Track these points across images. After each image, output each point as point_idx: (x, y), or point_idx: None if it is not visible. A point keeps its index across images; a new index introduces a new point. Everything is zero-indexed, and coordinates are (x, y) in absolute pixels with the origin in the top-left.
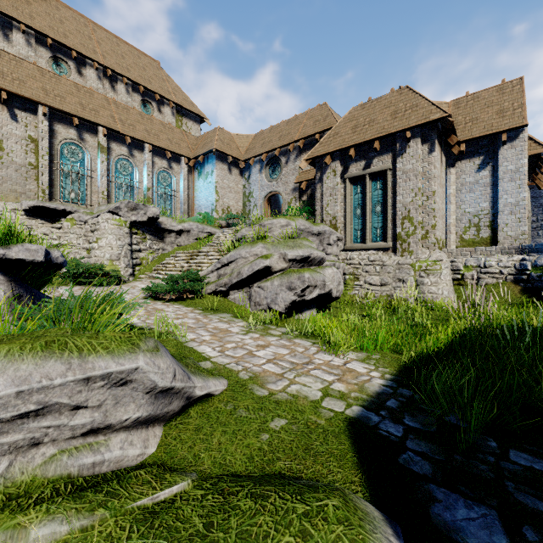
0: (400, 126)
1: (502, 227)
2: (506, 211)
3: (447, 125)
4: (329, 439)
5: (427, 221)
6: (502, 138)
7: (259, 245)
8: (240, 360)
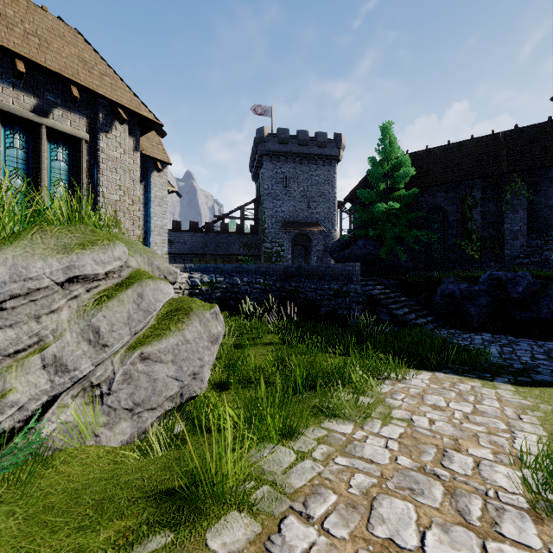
0: (107, 93)
1: (154, 246)
2: (156, 232)
3: (162, 134)
4: (548, 391)
5: (133, 229)
6: (159, 166)
7: (116, 242)
8: (506, 417)
